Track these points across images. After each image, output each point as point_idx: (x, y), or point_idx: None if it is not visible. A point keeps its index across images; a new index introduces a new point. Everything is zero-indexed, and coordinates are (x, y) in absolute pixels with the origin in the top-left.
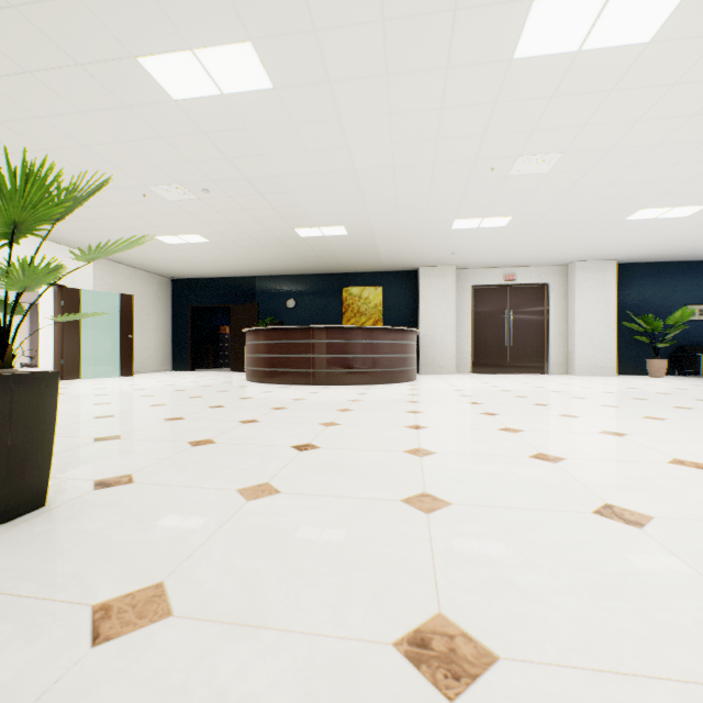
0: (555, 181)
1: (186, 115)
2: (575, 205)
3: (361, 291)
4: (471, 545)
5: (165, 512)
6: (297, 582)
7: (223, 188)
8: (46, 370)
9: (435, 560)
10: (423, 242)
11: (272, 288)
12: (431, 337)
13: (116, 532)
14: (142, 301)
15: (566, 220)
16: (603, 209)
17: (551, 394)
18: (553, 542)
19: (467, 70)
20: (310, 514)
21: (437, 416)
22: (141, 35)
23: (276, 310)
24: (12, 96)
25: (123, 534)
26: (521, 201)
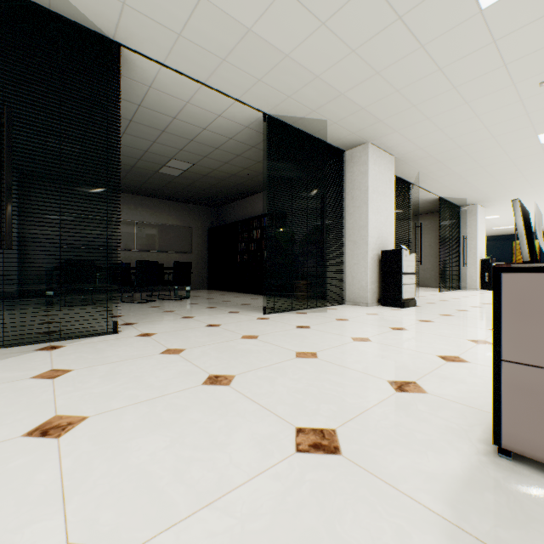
0: None
1: None
2: None
3: None
4: None
5: None
6: None
7: None
8: None
9: None
10: None
11: None
12: None
13: None
14: None
15: None
16: None
17: None
18: None
19: None
20: None
21: None
22: None
23: None
24: None
25: None
26: None
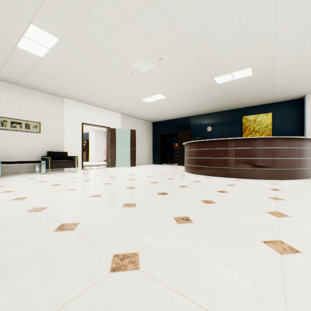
0: None
1: None
2: None
3: (255, 117)
4: None
5: None
6: None
7: (169, 54)
8: None
9: None
10: None
11: (199, 121)
12: None
13: None
14: (140, 133)
15: None
16: None
17: None
18: None
19: None
20: None
21: None
22: None
23: (200, 133)
24: (56, 14)
25: None
26: None
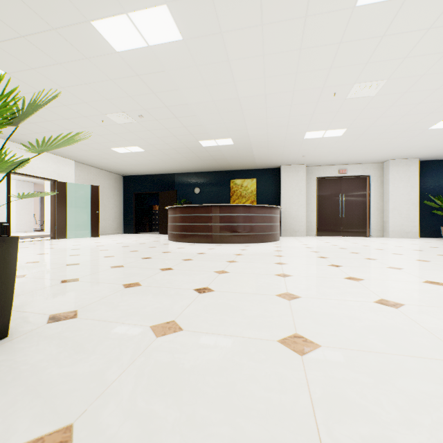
0: (379, 102)
1: (125, 63)
2: (392, 119)
3: (242, 182)
4: (346, 393)
5: (92, 346)
6: (189, 432)
7: (152, 114)
8: (48, 233)
9: (315, 411)
10: (284, 148)
11: (185, 180)
12: (288, 212)
13: (50, 365)
14: (104, 190)
15: (385, 130)
16: (413, 121)
17: (376, 251)
18: (421, 393)
19: (320, 18)
20: (204, 352)
21: (297, 267)
22: (92, 4)
23: (187, 195)
24: (14, 54)
25: (55, 367)
26: (354, 117)
